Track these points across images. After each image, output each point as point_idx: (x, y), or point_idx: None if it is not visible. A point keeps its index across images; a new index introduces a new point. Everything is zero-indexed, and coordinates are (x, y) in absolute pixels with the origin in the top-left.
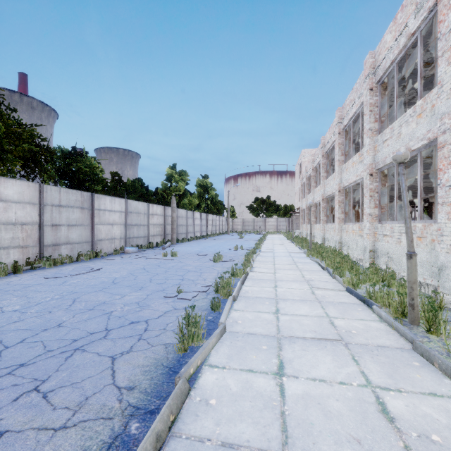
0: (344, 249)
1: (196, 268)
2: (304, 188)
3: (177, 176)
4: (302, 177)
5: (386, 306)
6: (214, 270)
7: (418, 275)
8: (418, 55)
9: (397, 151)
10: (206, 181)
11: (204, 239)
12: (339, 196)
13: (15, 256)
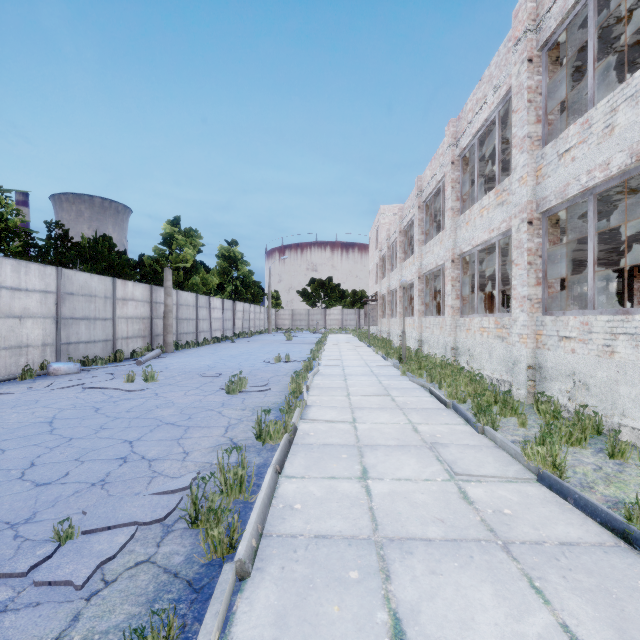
0: (462, 359)
1: (183, 412)
2: (383, 263)
3: (182, 238)
4: (381, 246)
5: None
6: (221, 420)
7: None
8: None
9: (603, 164)
10: (234, 250)
11: (227, 342)
12: (452, 269)
13: None
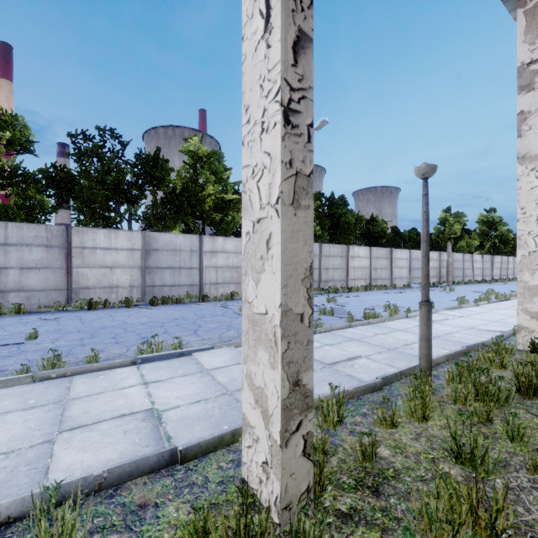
0: None
1: (470, 296)
2: None
3: (452, 219)
4: None
5: None
6: None
7: None
8: None
9: None
10: (492, 215)
11: (485, 283)
12: None
13: (362, 283)
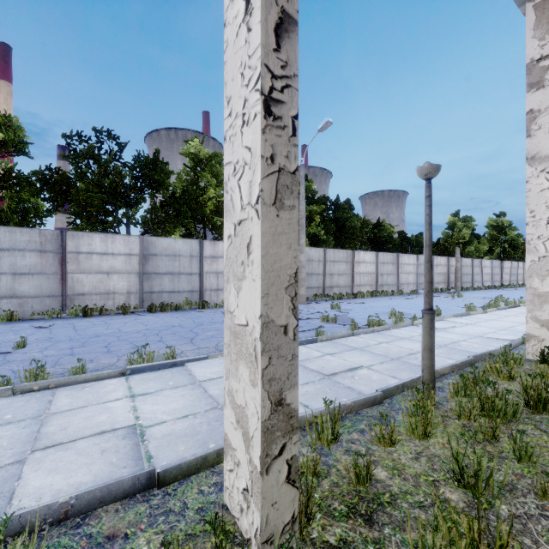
0: None
1: (479, 302)
2: None
3: (461, 223)
4: None
5: None
6: None
7: None
8: None
9: None
10: (502, 220)
11: (495, 289)
12: None
13: (368, 289)
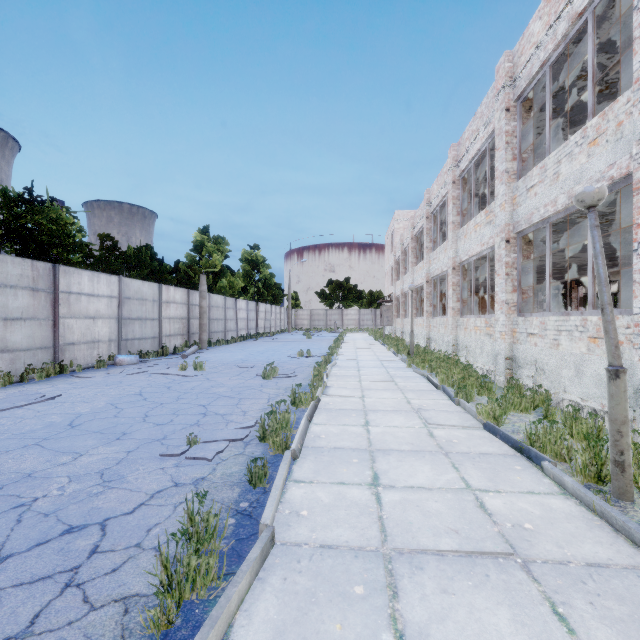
0: (461, 354)
1: (233, 390)
2: (398, 266)
3: (211, 245)
4: (396, 250)
5: (560, 460)
6: (263, 395)
7: (592, 398)
8: (590, 47)
9: (553, 202)
10: (257, 254)
11: (252, 340)
12: (453, 275)
13: None
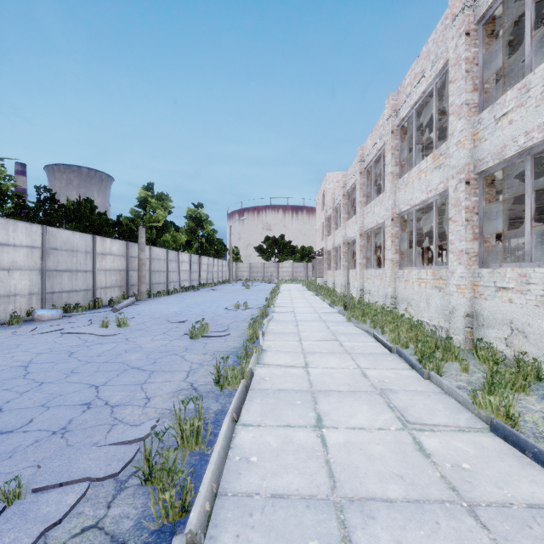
0: (400, 307)
1: (149, 357)
2: (328, 223)
3: (155, 201)
4: (327, 208)
5: None
6: (183, 364)
7: None
8: None
9: (542, 125)
10: (200, 212)
11: (193, 291)
12: (392, 227)
13: None
